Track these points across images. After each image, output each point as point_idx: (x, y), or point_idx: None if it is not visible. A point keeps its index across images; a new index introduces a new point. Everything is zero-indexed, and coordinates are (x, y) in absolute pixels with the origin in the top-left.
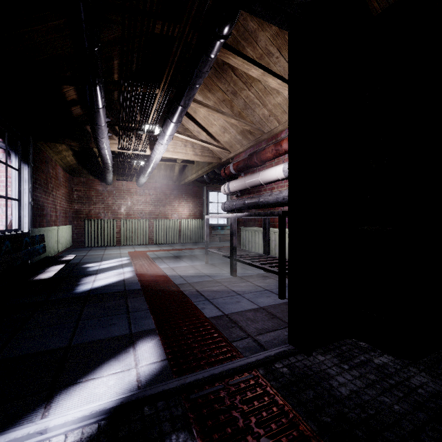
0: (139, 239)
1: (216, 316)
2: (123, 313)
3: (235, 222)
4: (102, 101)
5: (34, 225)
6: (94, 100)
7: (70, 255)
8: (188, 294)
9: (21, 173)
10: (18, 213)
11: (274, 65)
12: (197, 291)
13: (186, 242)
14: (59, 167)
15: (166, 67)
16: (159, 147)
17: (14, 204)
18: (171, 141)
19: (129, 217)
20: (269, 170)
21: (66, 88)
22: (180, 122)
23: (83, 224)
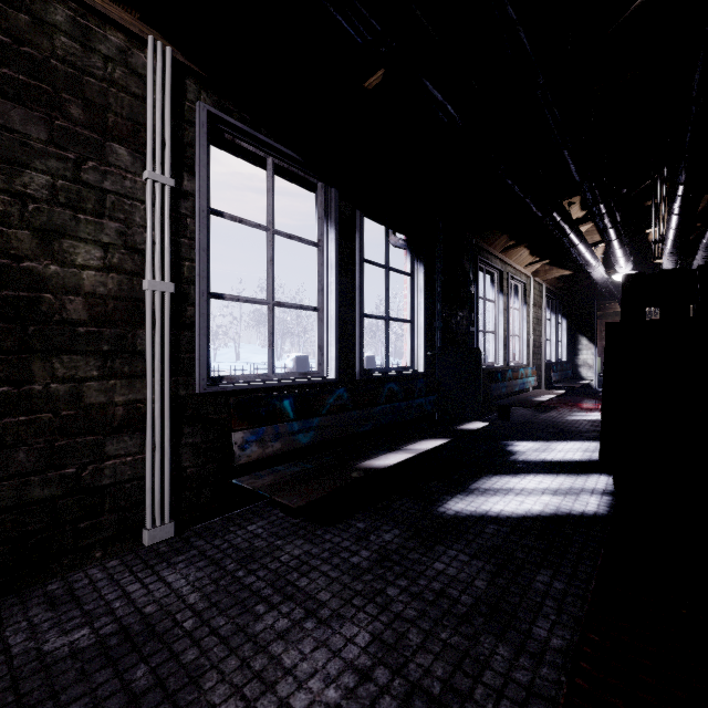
0: None
1: None
2: None
3: None
4: None
5: None
6: None
7: None
8: None
9: None
10: None
11: None
12: None
13: None
14: None
15: None
16: None
17: None
18: None
19: None
20: None
21: None
22: None
23: None
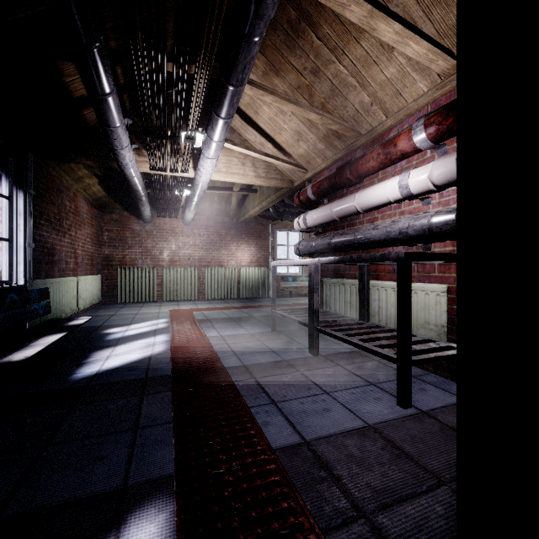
0: (186, 294)
1: (289, 446)
2: (127, 428)
3: (316, 271)
4: (108, 82)
5: (36, 275)
6: (94, 78)
7: (83, 318)
8: (243, 389)
9: (14, 202)
10: (9, 258)
11: (386, 6)
12: (256, 382)
13: (247, 297)
14: (80, 199)
15: (206, 17)
16: (205, 163)
17: (5, 245)
18: (224, 157)
19: (173, 265)
20: (373, 188)
21: (69, 75)
22: (232, 118)
23: (116, 273)
